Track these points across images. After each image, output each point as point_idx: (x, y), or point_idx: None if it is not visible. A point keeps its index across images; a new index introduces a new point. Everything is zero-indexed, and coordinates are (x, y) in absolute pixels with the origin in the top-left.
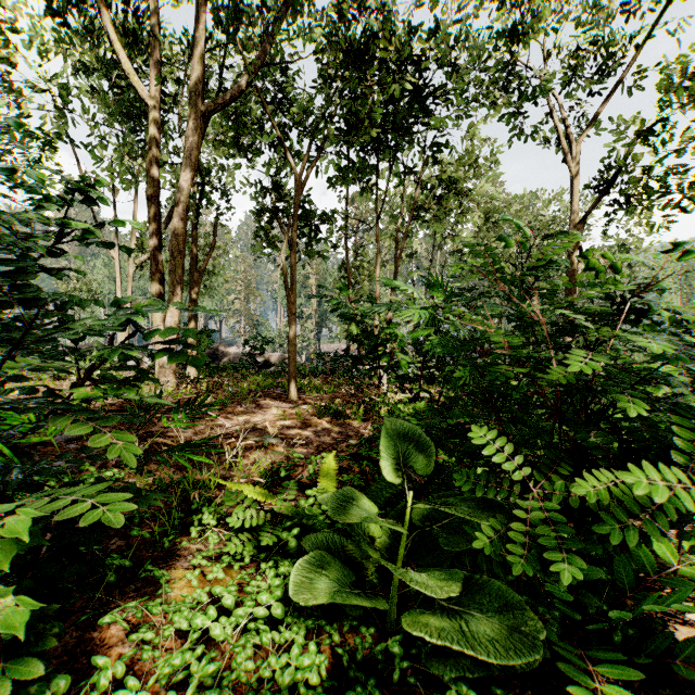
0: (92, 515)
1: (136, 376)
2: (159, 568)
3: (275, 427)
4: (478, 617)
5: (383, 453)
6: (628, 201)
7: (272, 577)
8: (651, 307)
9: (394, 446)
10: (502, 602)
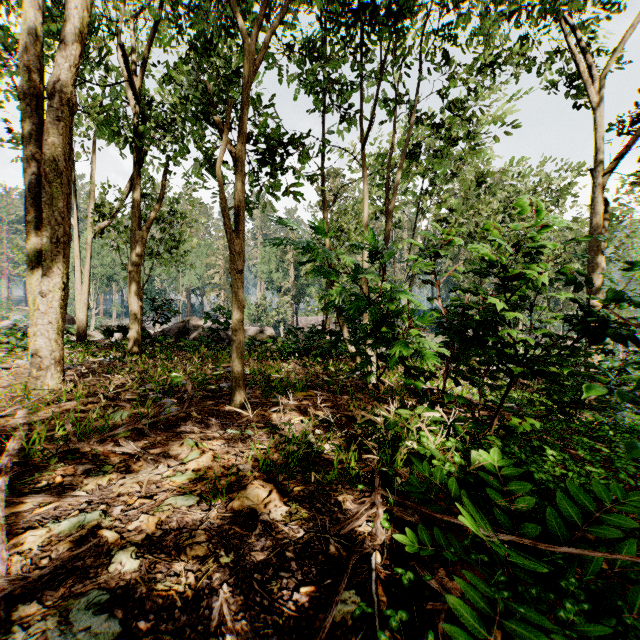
0: None
1: None
2: None
3: (146, 529)
4: None
5: None
6: None
7: None
8: None
9: None
10: None
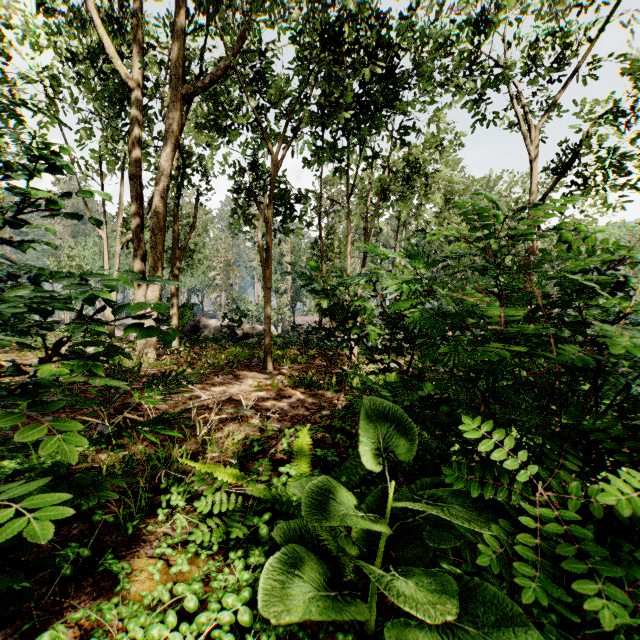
0: (14, 527)
1: (106, 350)
2: (121, 556)
3: (250, 398)
4: (472, 631)
5: (361, 437)
6: (584, 182)
7: (240, 569)
8: (629, 280)
9: (373, 429)
10: (498, 612)
